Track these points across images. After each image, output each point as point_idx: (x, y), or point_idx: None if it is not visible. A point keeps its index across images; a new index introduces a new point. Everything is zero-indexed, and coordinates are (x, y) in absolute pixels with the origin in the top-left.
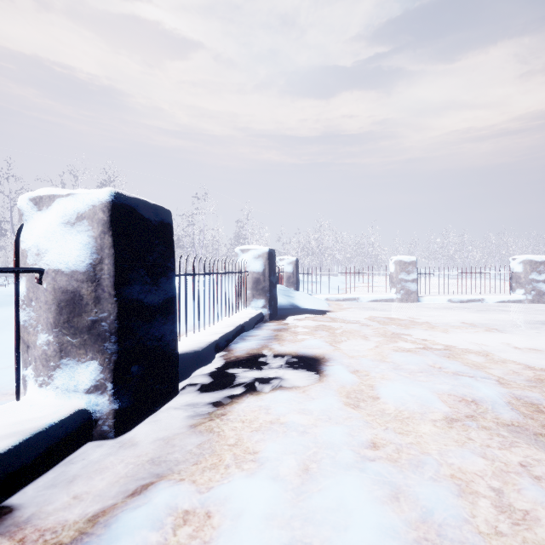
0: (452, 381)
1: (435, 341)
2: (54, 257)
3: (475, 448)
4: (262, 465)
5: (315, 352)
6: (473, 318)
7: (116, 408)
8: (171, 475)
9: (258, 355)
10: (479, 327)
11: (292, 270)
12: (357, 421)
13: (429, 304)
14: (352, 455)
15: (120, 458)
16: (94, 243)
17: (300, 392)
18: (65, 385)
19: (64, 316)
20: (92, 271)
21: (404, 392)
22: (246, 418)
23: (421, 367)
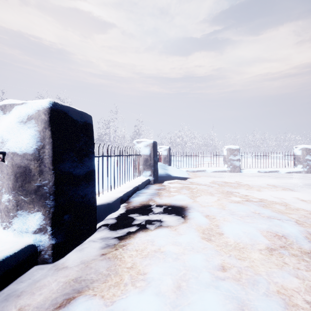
0: (268, 223)
1: (253, 196)
2: (12, 144)
3: (290, 270)
4: (149, 284)
5: (181, 203)
6: (273, 182)
7: (53, 243)
8: (87, 291)
9: (147, 205)
10: (278, 187)
11: (167, 154)
12: (210, 251)
13: (247, 173)
14: (209, 276)
15: (54, 278)
16: (39, 135)
17: (173, 230)
18: (20, 228)
19: (19, 183)
20: (37, 153)
21: (239, 230)
22: (139, 248)
23: (247, 213)
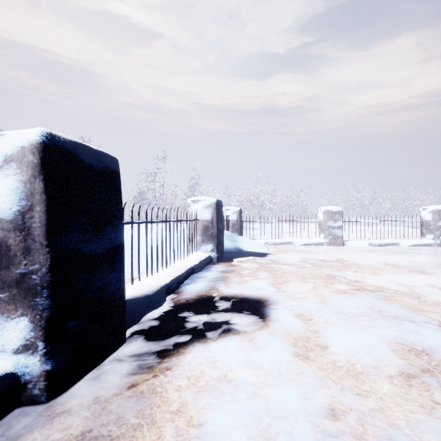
0: (396, 327)
1: (367, 283)
2: None
3: None
4: None
5: (259, 295)
6: (394, 260)
7: (48, 369)
8: None
9: (206, 297)
10: (402, 269)
11: (236, 218)
12: (309, 379)
13: (353, 247)
14: (311, 430)
15: (46, 432)
16: (23, 188)
17: (247, 340)
18: None
19: None
20: (20, 219)
21: (352, 341)
22: (192, 374)
23: (362, 310)
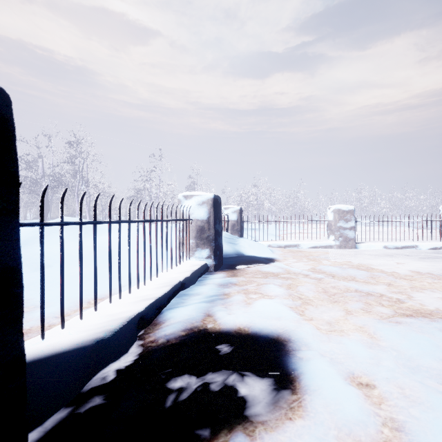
0: None
1: (416, 304)
2: None
3: None
4: None
5: (275, 328)
6: (425, 268)
7: None
8: None
9: (197, 334)
10: None
11: (236, 218)
12: None
13: (366, 250)
14: None
15: None
16: None
17: None
18: None
19: None
20: None
21: None
22: None
23: None
